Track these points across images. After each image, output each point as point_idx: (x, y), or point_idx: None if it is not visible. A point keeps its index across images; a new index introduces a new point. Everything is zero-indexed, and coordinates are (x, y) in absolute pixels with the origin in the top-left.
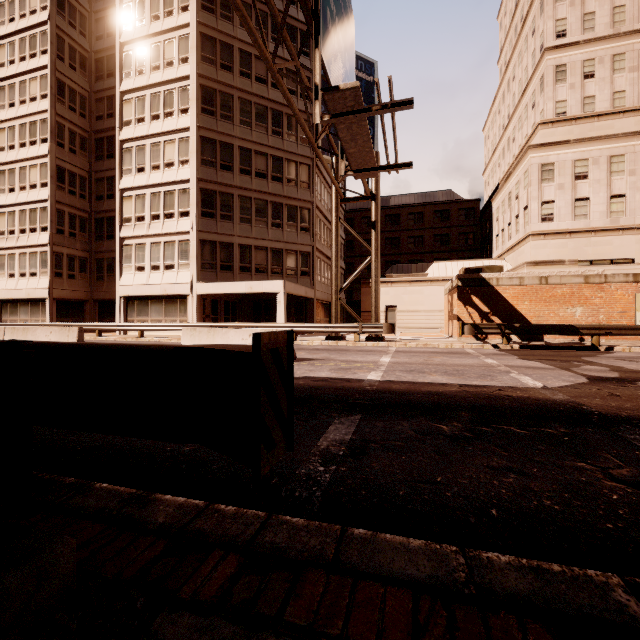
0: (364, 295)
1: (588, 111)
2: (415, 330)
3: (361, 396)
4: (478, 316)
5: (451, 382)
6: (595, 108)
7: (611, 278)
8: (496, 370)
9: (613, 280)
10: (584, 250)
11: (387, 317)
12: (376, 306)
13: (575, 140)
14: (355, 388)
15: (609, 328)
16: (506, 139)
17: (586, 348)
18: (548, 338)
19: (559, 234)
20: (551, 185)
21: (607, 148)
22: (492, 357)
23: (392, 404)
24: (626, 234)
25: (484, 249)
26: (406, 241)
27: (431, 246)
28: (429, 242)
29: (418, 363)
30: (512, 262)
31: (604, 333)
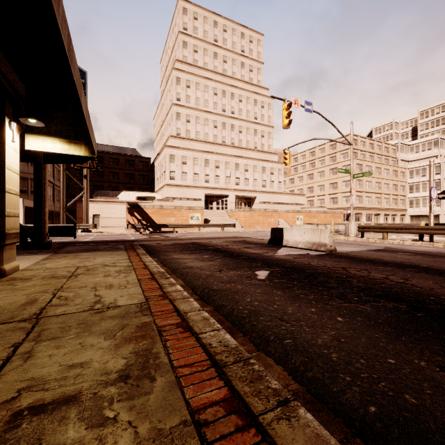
0: (79, 208)
1: (188, 136)
2: (111, 228)
3: (83, 242)
4: (137, 221)
5: (111, 239)
6: (190, 135)
7: (183, 208)
8: (128, 237)
9: (183, 208)
10: (185, 194)
11: (94, 221)
12: (87, 216)
13: (182, 148)
14: (81, 241)
15: (177, 225)
16: (162, 132)
17: (170, 232)
18: (163, 229)
19: (177, 186)
20: (174, 164)
21: (193, 154)
22: (133, 235)
23: (92, 242)
24: (199, 189)
25: (152, 185)
26: (108, 174)
27: (124, 179)
28: (122, 177)
29: (104, 237)
30: (161, 195)
31: (175, 227)
